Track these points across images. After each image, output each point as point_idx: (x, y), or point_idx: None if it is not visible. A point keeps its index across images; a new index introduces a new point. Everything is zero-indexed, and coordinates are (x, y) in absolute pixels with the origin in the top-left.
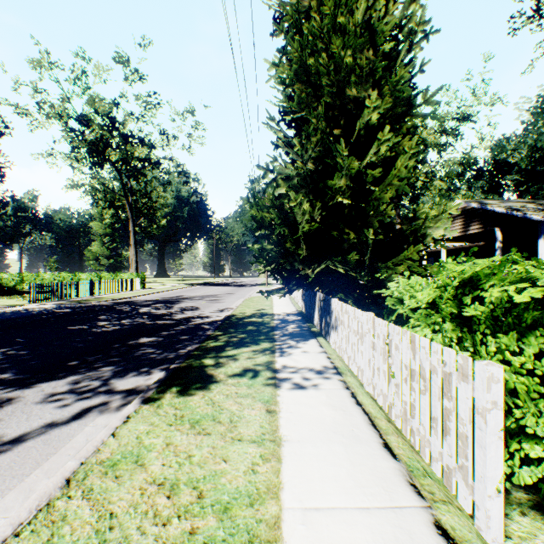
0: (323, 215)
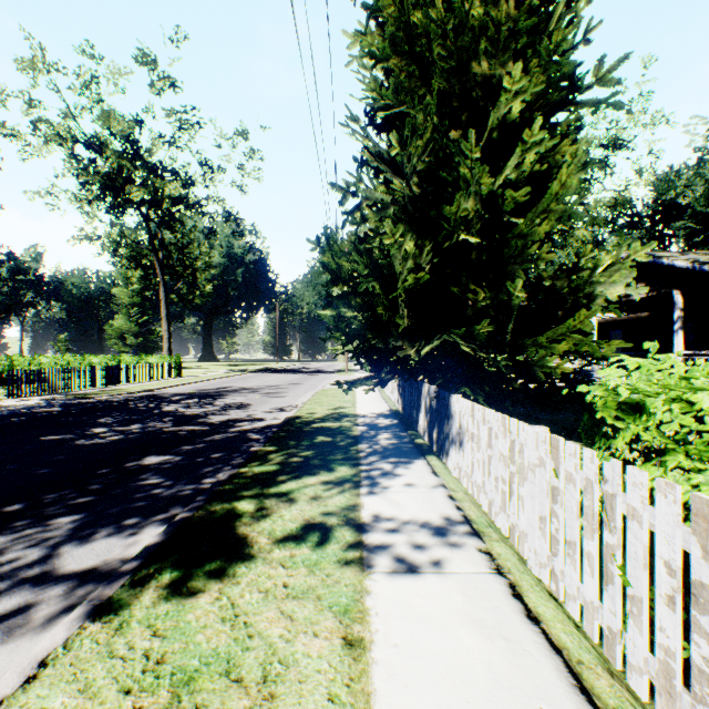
0: (433, 265)
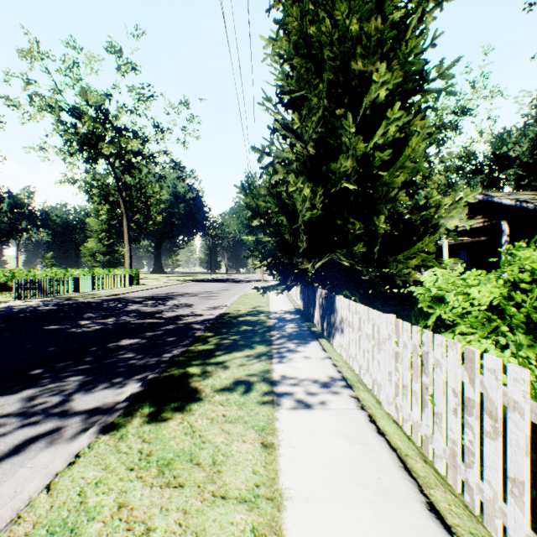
0: (324, 204)
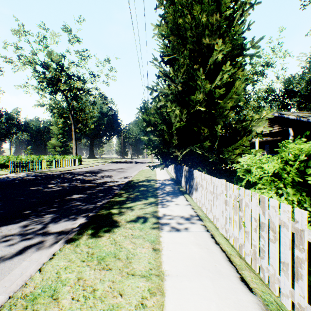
0: (187, 118)
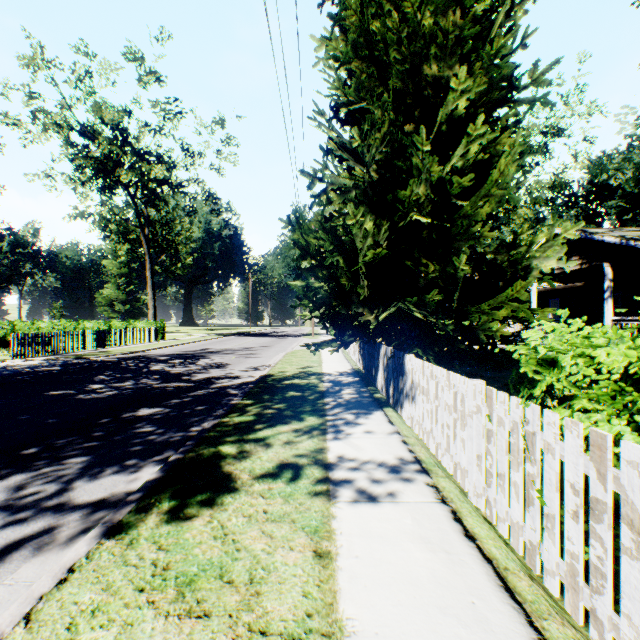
0: (390, 241)
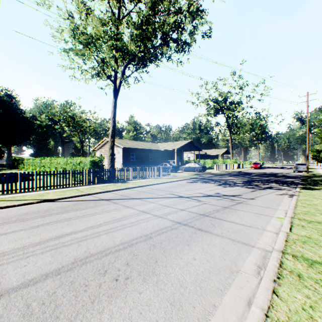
0: None
